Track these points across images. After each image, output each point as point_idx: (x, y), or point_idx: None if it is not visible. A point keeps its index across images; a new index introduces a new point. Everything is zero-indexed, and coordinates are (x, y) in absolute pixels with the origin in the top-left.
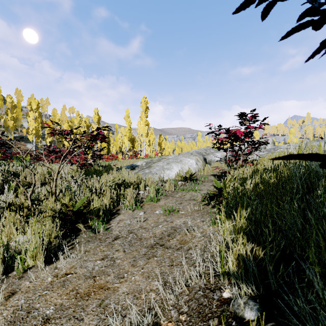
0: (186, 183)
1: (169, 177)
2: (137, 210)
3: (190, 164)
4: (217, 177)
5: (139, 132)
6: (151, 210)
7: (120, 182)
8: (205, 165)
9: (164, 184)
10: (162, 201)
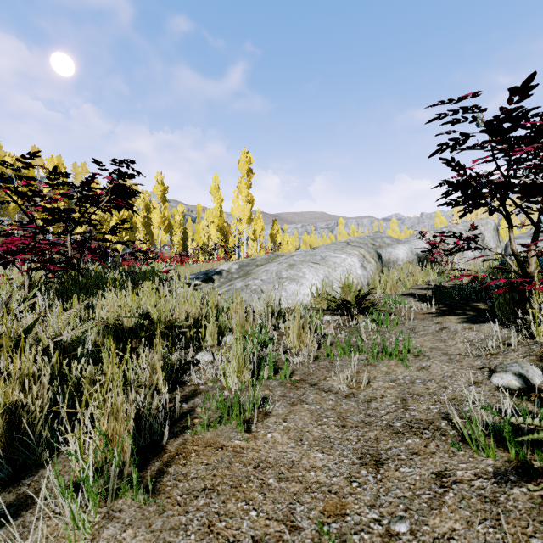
0: (348, 319)
1: (296, 299)
2: (124, 512)
3: (348, 267)
4: (429, 300)
5: (236, 214)
6: (204, 531)
7: (132, 323)
8: (381, 271)
9: (282, 322)
10: (274, 421)
